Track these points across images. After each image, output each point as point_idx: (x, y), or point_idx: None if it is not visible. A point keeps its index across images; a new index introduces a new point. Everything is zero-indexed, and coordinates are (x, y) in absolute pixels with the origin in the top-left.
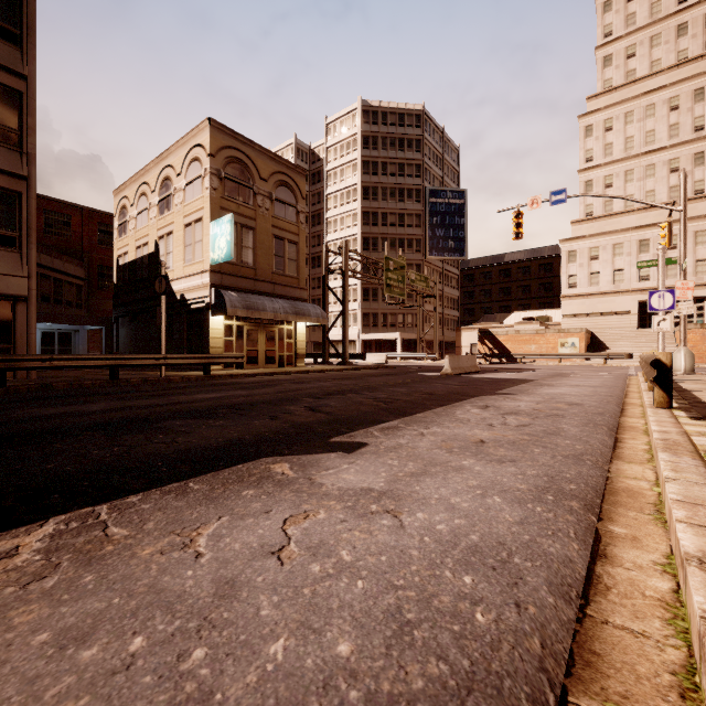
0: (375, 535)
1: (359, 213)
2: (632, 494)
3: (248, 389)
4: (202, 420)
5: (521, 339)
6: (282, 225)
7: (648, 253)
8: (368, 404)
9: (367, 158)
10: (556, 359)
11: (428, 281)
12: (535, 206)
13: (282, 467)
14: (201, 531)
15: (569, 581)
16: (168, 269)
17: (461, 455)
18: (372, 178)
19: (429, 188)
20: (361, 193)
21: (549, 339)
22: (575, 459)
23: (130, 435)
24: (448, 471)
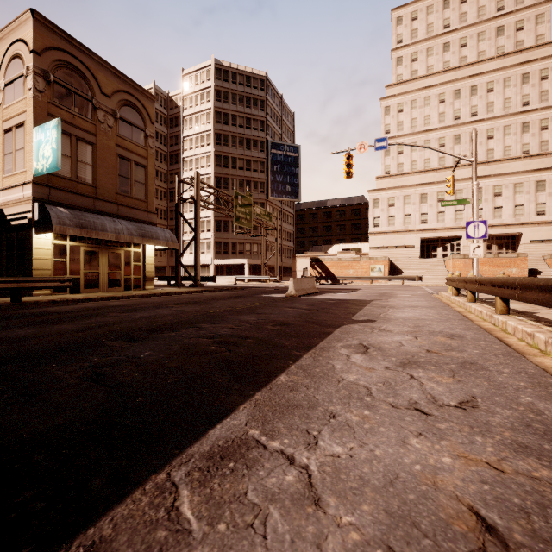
0: None
1: (212, 155)
2: None
3: (43, 325)
4: None
5: (342, 265)
6: (129, 146)
7: (426, 203)
8: (203, 351)
9: (219, 109)
10: (368, 280)
11: (271, 216)
12: (363, 150)
13: None
14: None
15: None
16: None
17: None
18: (223, 126)
19: (271, 141)
20: (214, 138)
21: (363, 265)
22: None
23: None
24: None
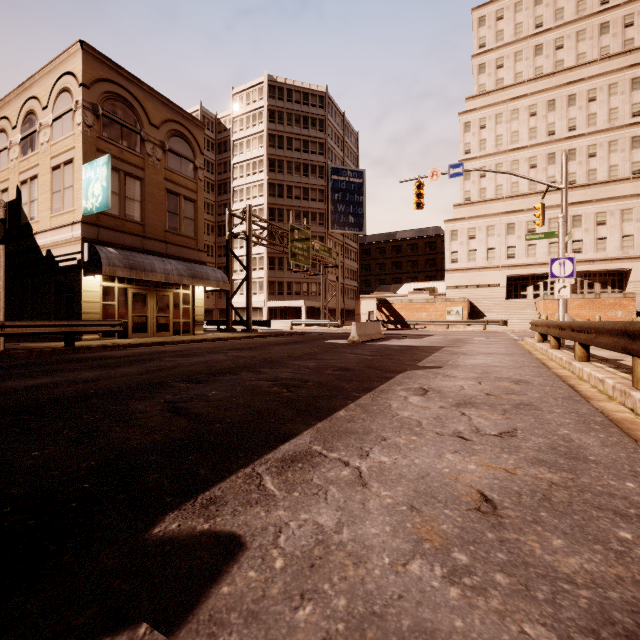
0: None
1: (265, 184)
2: None
3: (106, 368)
4: None
5: (413, 307)
6: (178, 179)
7: (514, 235)
8: (266, 391)
9: (273, 131)
10: (443, 325)
11: (331, 252)
12: (435, 178)
13: None
14: None
15: None
16: (32, 220)
17: (491, 591)
18: (278, 151)
19: (331, 165)
20: (267, 165)
21: (438, 307)
22: None
23: None
24: None
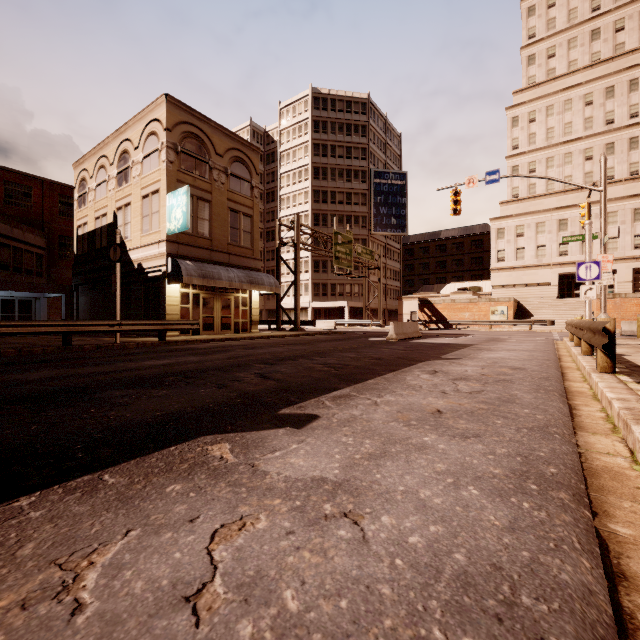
0: (331, 557)
1: (310, 191)
2: (615, 476)
3: (201, 355)
4: (144, 390)
5: (456, 307)
6: (238, 199)
7: (566, 231)
8: (319, 370)
9: (318, 141)
10: (487, 325)
11: (373, 254)
12: (471, 185)
13: (222, 448)
14: (95, 557)
15: (601, 633)
16: (126, 239)
17: (420, 428)
18: (322, 159)
19: (374, 169)
20: (312, 173)
21: (481, 307)
22: (541, 432)
23: (58, 408)
24: (410, 451)
